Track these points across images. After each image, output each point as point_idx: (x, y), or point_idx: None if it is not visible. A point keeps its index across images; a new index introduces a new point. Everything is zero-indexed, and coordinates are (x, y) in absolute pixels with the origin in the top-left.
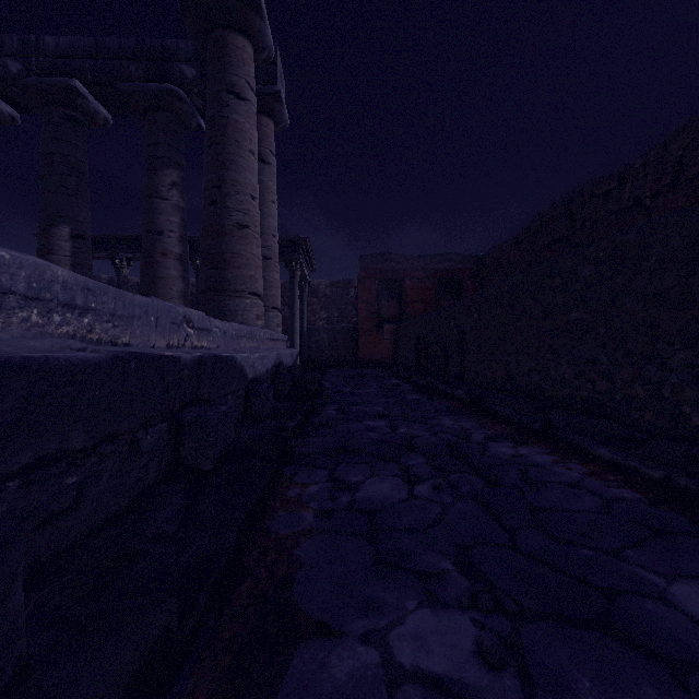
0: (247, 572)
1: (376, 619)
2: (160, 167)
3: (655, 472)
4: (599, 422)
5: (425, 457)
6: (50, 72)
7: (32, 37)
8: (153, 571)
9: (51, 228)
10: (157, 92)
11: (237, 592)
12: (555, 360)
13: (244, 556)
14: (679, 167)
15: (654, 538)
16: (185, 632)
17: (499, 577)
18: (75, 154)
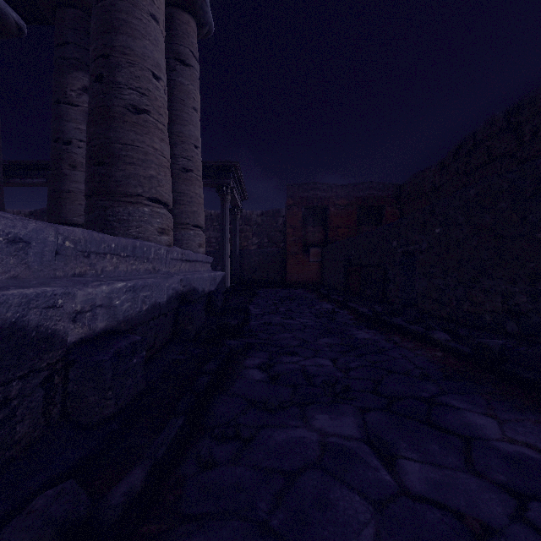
0: None
1: None
2: (68, 69)
3: None
4: None
5: None
6: None
7: None
8: None
9: None
10: None
11: None
12: None
13: None
14: None
15: None
16: None
17: None
18: None
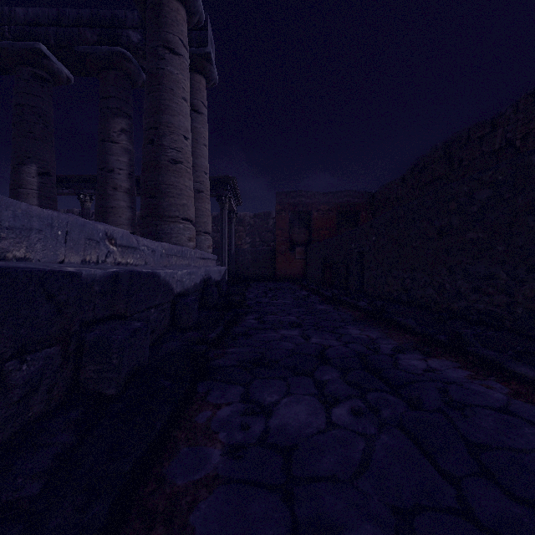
0: None
1: None
2: (111, 116)
3: None
4: (500, 334)
5: (339, 370)
6: (20, 37)
7: (5, 9)
8: None
9: (21, 167)
10: (109, 53)
11: None
12: (450, 276)
13: (120, 532)
14: None
15: None
16: None
17: None
18: (42, 106)
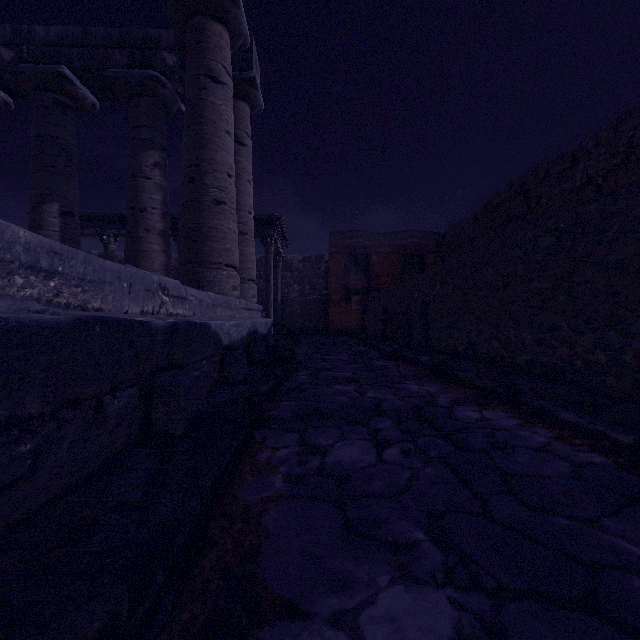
0: (212, 543)
1: (346, 598)
2: (143, 148)
3: (624, 437)
4: (560, 386)
5: (393, 420)
6: (41, 60)
7: (23, 27)
8: (111, 544)
9: (42, 205)
10: (141, 78)
11: (200, 565)
12: (515, 328)
13: (209, 525)
14: (630, 147)
15: (631, 506)
16: (136, 619)
17: (474, 548)
18: (64, 136)
